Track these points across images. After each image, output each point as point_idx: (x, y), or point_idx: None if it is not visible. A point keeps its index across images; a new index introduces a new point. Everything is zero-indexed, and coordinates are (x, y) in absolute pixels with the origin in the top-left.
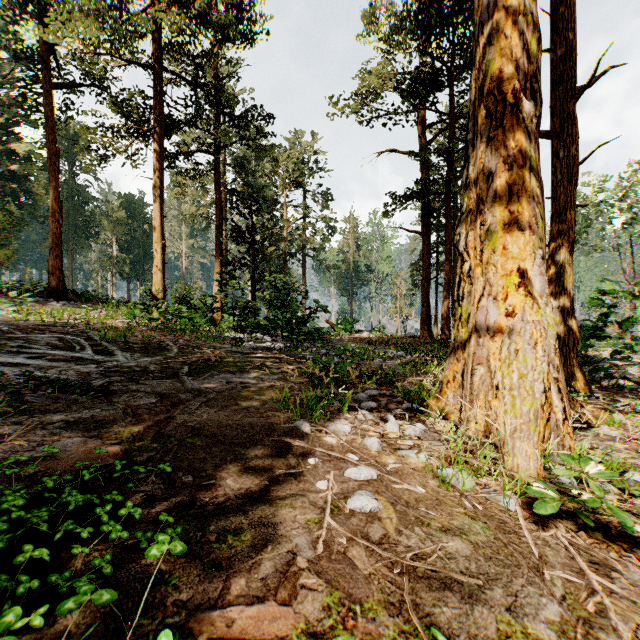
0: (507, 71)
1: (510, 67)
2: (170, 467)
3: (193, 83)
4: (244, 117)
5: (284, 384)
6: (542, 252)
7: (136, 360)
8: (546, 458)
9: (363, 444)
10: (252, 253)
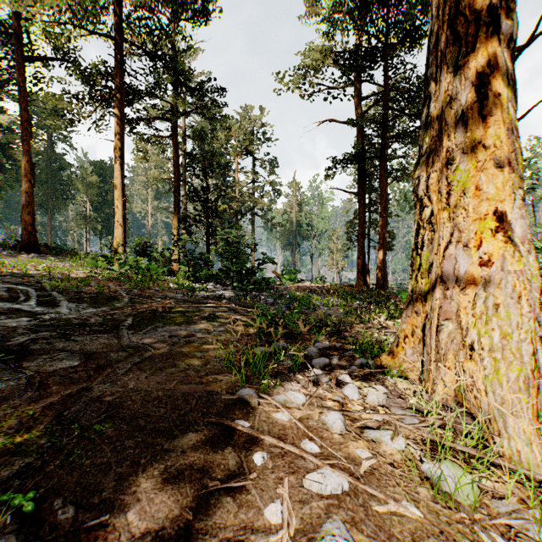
0: None
1: None
2: (32, 502)
3: (151, 54)
4: (199, 88)
5: (231, 337)
6: (522, 192)
7: (79, 311)
8: None
9: (321, 421)
10: (206, 211)
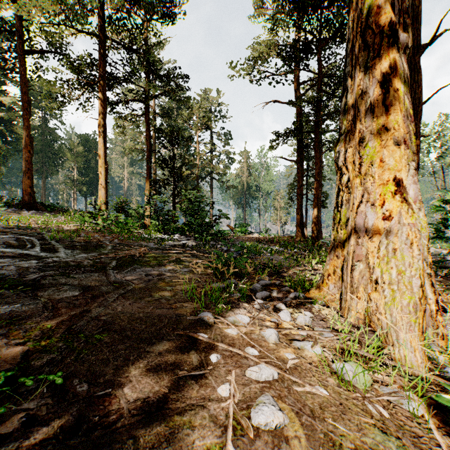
0: (384, 7)
1: (387, 3)
2: (61, 378)
3: (128, 48)
4: (167, 75)
5: (193, 276)
6: (415, 164)
7: (74, 256)
8: (429, 349)
9: (261, 335)
10: (173, 175)
